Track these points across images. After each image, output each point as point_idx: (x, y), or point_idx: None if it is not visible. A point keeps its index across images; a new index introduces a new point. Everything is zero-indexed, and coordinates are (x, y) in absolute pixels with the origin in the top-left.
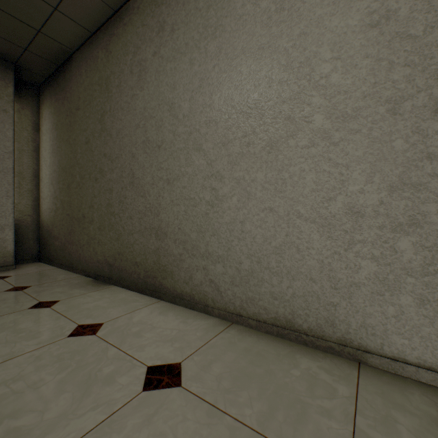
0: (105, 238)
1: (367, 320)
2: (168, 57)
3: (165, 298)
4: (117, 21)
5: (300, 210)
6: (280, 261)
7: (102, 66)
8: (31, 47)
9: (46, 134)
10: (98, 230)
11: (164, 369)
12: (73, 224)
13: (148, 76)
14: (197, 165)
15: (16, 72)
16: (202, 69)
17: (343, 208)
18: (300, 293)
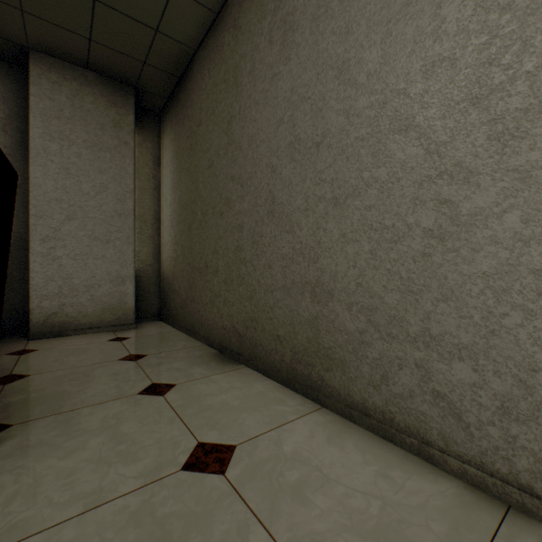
0: (233, 296)
1: None
2: None
3: (330, 405)
4: None
5: None
6: None
7: (229, 53)
8: (149, 58)
9: (167, 167)
10: (223, 284)
11: None
12: (194, 275)
13: (298, 35)
14: (400, 160)
15: (137, 98)
16: None
17: None
18: None
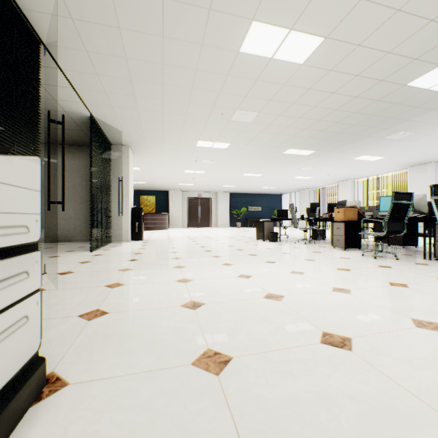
0: None
1: (73, 235)
2: None
3: None
4: None
5: (60, 217)
6: (56, 227)
7: None
8: None
9: None
10: None
11: None
12: None
13: None
14: None
15: None
16: None
17: (69, 217)
18: (61, 233)
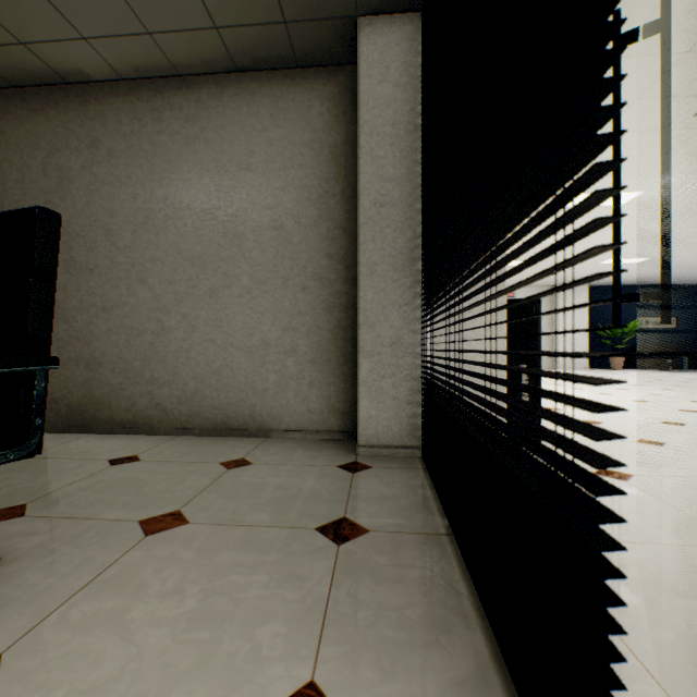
0: None
1: (273, 411)
2: (105, 179)
3: (101, 431)
4: (17, 99)
5: (233, 341)
6: (220, 380)
7: None
8: None
9: None
10: None
11: (124, 458)
12: None
13: (75, 189)
14: (142, 297)
15: None
16: (148, 208)
17: (260, 341)
18: (234, 401)
